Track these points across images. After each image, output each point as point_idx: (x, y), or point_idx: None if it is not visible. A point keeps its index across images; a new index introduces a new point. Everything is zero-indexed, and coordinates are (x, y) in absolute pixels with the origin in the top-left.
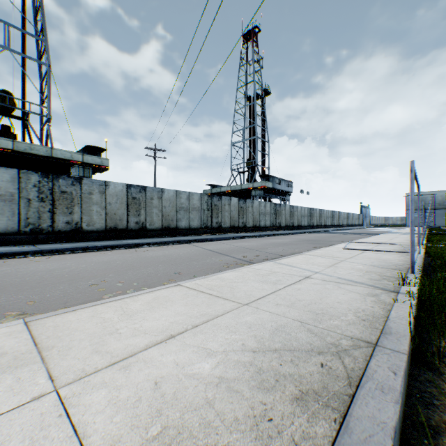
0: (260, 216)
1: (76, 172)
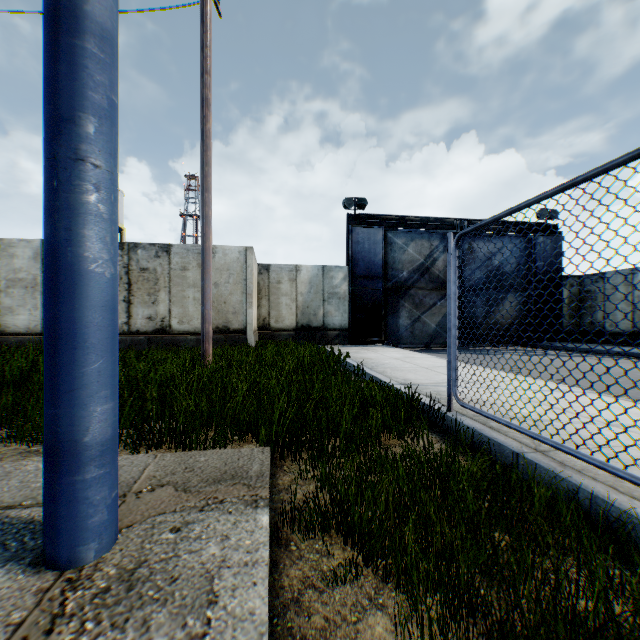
0: None
1: None
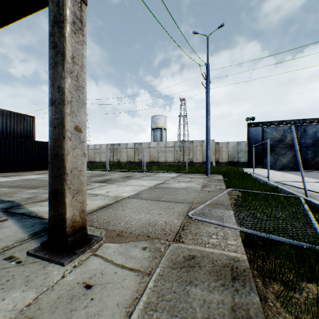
0: None
1: None
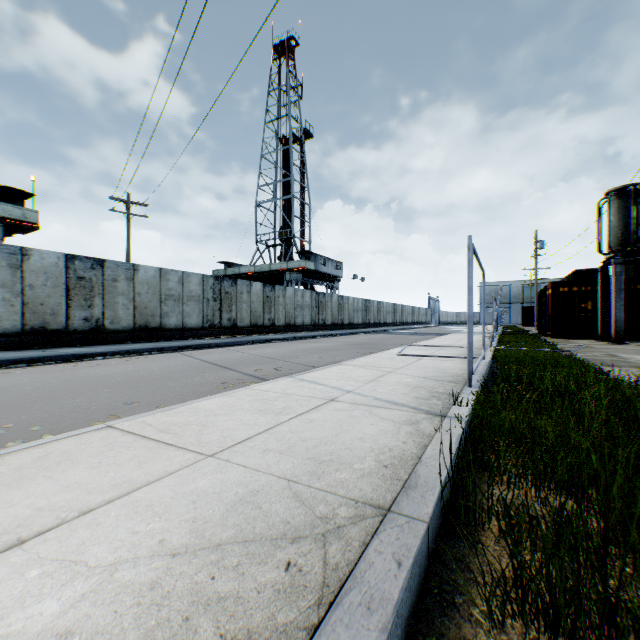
0: (296, 310)
1: None
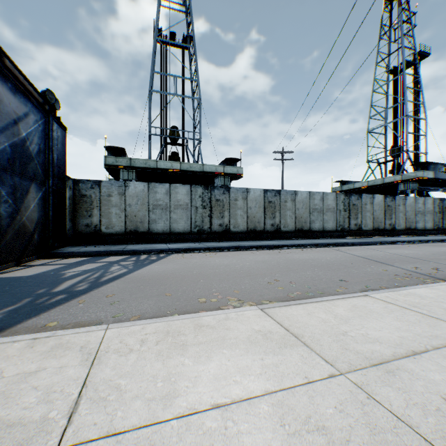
0: (415, 216)
1: (218, 182)
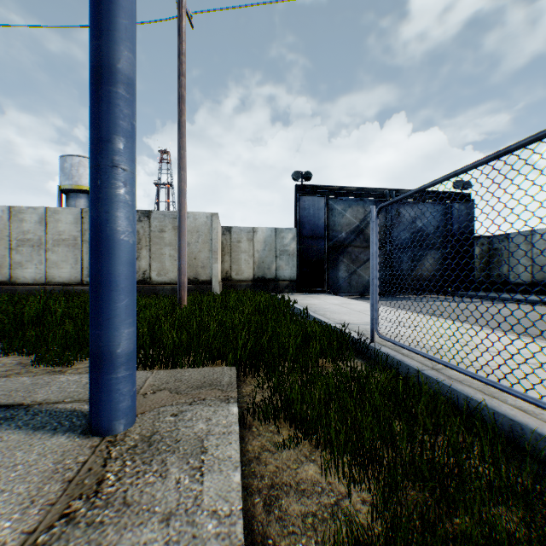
0: None
1: None
